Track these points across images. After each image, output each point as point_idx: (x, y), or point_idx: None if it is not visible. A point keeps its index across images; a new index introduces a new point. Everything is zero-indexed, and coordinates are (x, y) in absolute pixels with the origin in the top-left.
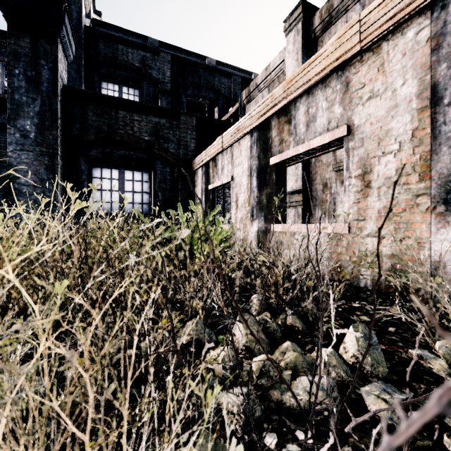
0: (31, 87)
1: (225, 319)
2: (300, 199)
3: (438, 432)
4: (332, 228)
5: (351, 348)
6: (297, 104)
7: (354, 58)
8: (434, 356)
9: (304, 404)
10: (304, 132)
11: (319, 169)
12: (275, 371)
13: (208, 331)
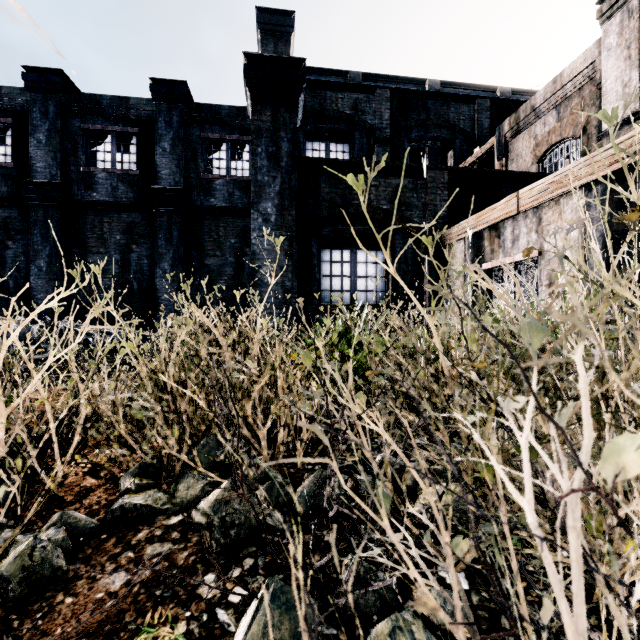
0: (272, 164)
1: None
2: None
3: None
4: None
5: None
6: None
7: None
8: None
9: None
10: None
11: None
12: None
13: None
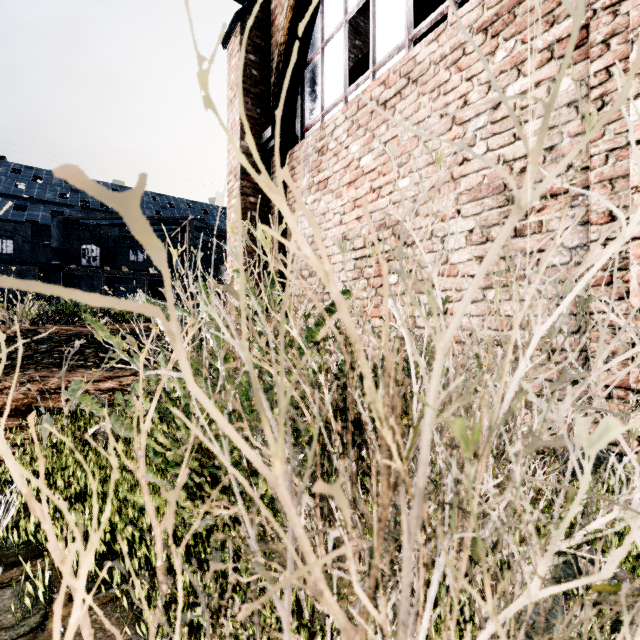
0: None
1: None
2: None
3: None
4: None
5: None
6: None
7: None
8: None
9: None
10: None
11: None
12: None
13: None
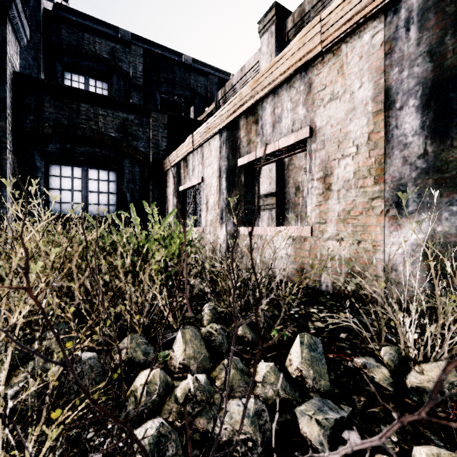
0: None
1: (173, 332)
2: (274, 201)
3: (369, 454)
4: (296, 231)
5: (296, 360)
6: (263, 104)
7: (316, 59)
8: (377, 364)
9: (229, 433)
10: (271, 133)
11: (292, 172)
12: (203, 395)
13: (145, 348)
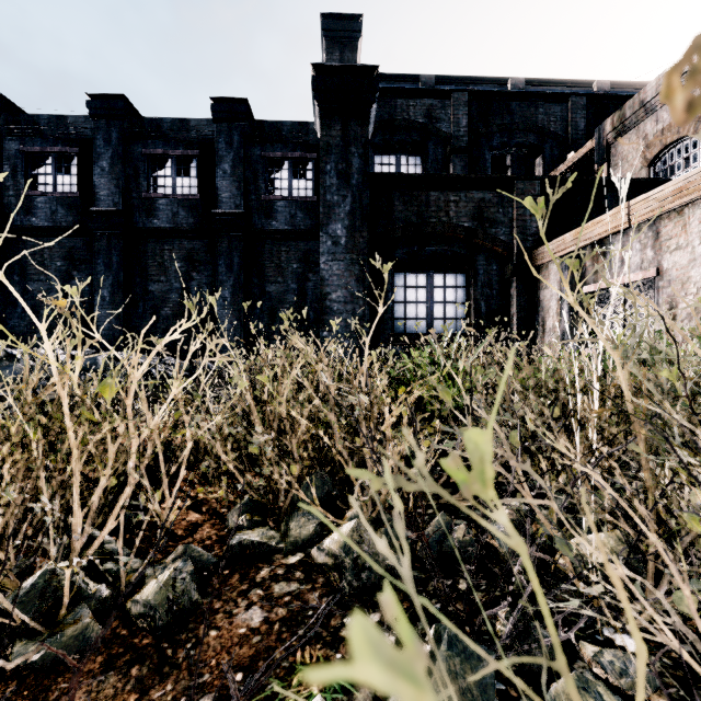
0: (341, 182)
1: None
2: None
3: None
4: None
5: None
6: None
7: None
8: None
9: None
10: None
11: None
12: None
13: None
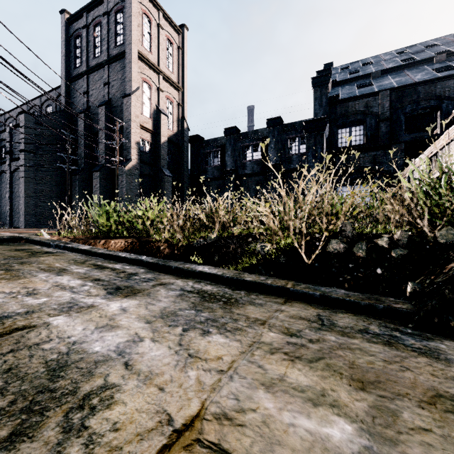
0: (314, 158)
1: None
2: None
3: None
4: None
5: None
6: (438, 154)
7: (450, 143)
8: None
9: None
10: None
11: None
12: None
13: None
